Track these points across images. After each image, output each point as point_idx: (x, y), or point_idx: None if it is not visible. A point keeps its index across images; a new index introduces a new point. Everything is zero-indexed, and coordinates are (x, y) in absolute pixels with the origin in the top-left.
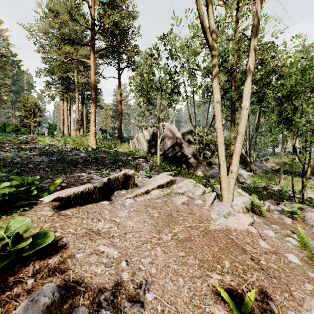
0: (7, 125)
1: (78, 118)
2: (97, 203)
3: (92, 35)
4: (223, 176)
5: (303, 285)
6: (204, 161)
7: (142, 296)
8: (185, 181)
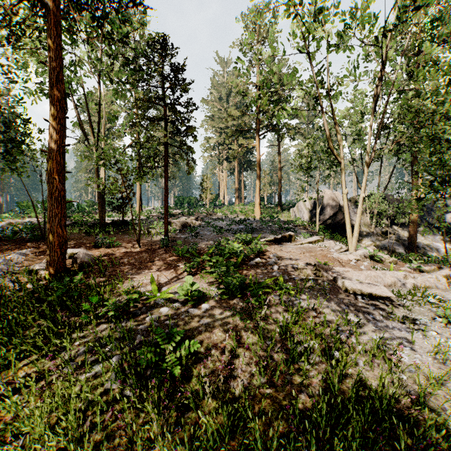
0: (184, 199)
1: (237, 187)
2: (277, 245)
3: (257, 121)
4: (349, 237)
5: (354, 269)
6: (377, 230)
7: (296, 259)
8: (329, 241)
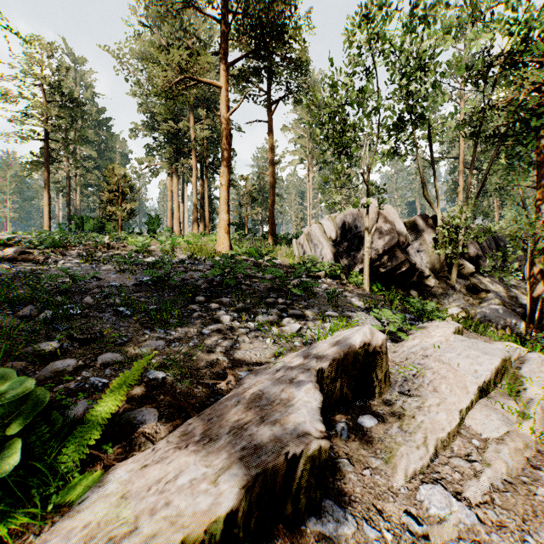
0: (85, 219)
1: (195, 203)
2: (299, 539)
3: (222, 29)
4: None
5: None
6: (459, 283)
7: None
8: (538, 363)
